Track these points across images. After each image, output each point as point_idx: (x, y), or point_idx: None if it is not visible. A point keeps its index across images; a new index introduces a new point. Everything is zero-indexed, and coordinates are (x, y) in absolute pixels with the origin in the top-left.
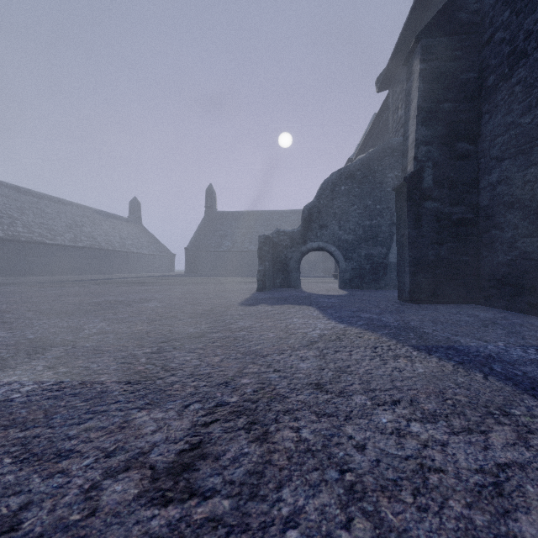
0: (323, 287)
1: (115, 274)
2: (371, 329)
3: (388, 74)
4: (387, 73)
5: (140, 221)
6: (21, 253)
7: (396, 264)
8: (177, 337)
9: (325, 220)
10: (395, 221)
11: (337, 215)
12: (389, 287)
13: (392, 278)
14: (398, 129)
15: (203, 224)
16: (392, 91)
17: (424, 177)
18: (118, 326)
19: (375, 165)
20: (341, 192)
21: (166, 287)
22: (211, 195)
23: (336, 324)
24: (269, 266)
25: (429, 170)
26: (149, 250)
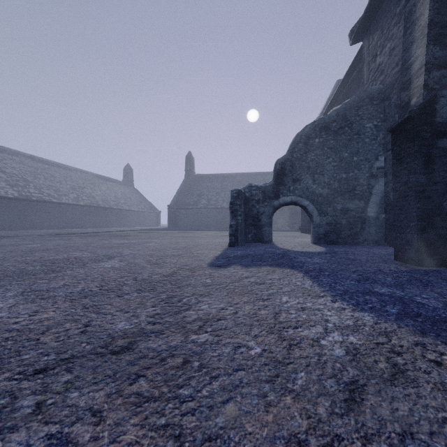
0: (295, 242)
1: (110, 228)
2: (431, 333)
3: (365, 22)
4: (363, 21)
5: (132, 184)
6: (32, 210)
7: (375, 218)
8: (81, 350)
9: (298, 174)
10: (374, 173)
11: (311, 168)
12: (368, 243)
13: (371, 233)
14: (376, 77)
15: (184, 185)
16: (367, 41)
17: (438, 109)
18: (22, 309)
19: (352, 115)
20: (315, 145)
21: (143, 240)
22: (190, 160)
23: (356, 314)
24: (241, 221)
25: (444, 100)
26: (139, 207)
